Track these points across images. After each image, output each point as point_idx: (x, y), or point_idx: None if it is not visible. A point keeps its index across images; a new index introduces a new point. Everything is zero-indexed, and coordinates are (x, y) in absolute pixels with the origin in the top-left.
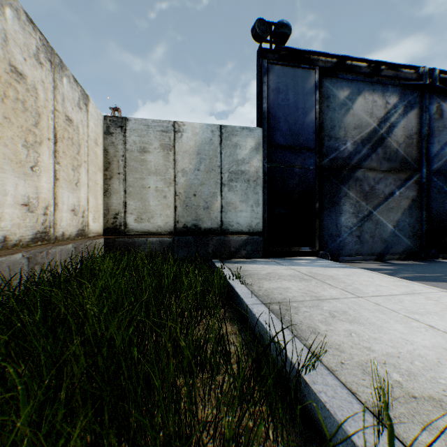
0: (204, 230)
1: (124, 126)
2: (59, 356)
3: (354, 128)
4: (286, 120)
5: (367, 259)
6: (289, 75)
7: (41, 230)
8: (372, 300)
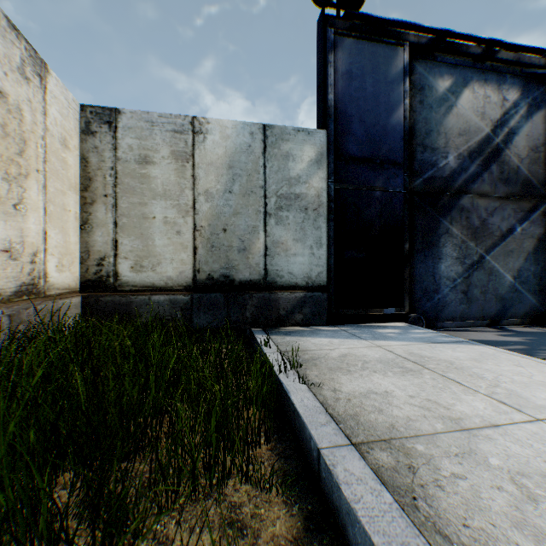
0: (240, 283)
1: (114, 122)
2: None
3: (458, 135)
4: (362, 120)
5: (476, 325)
6: (366, 52)
7: None
8: None
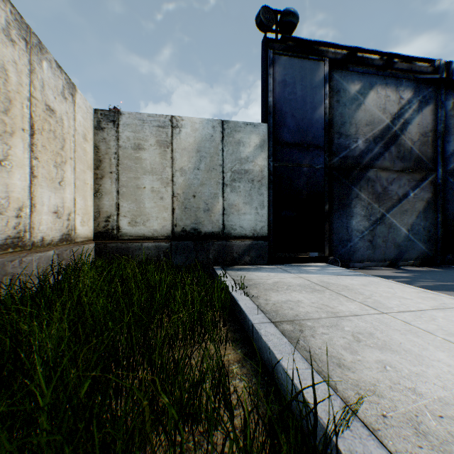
0: (205, 234)
1: (117, 121)
2: (0, 407)
3: (366, 125)
4: (293, 115)
5: (379, 265)
6: (296, 66)
7: (13, 235)
8: (399, 317)
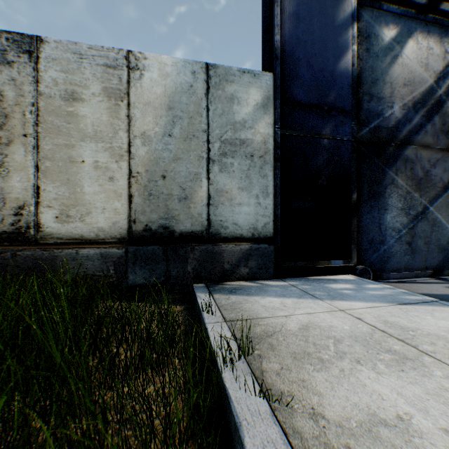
0: (181, 234)
1: (36, 52)
2: None
3: (403, 85)
4: (309, 64)
5: (419, 276)
6: None
7: None
8: None
